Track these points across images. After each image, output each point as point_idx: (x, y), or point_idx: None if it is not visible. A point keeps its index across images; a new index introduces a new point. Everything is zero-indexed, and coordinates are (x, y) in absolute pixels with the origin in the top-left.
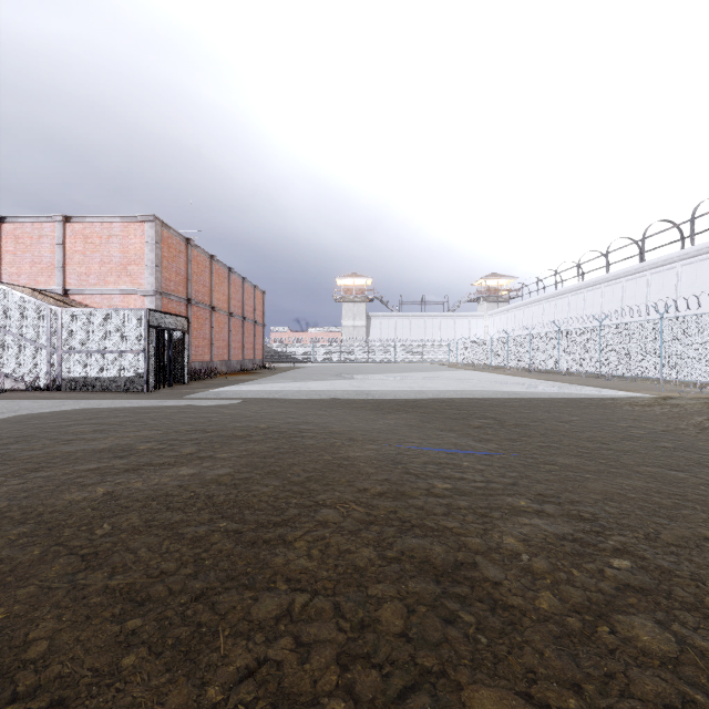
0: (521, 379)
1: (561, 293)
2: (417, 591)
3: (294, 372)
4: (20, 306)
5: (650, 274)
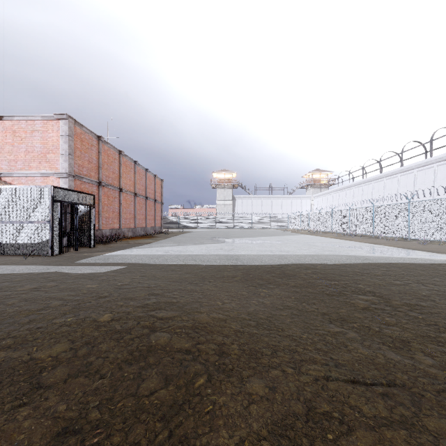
0: (353, 242)
1: (367, 181)
2: None
3: (181, 236)
4: None
5: (437, 165)
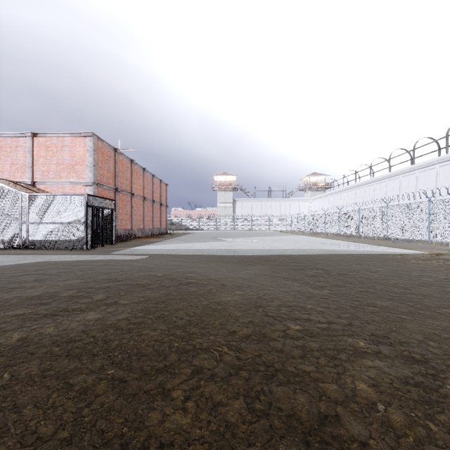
0: (335, 241)
1: (359, 185)
2: None
3: (186, 236)
4: (1, 192)
5: (418, 172)
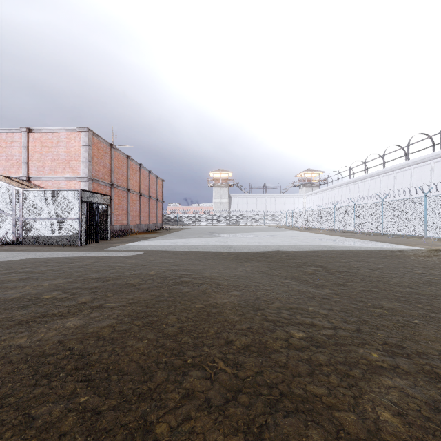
0: (331, 236)
1: (353, 181)
2: None
3: (181, 232)
4: None
5: (413, 168)
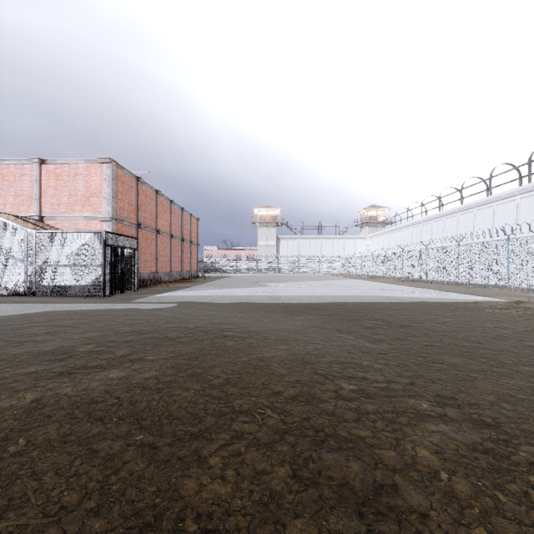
0: (397, 286)
1: (425, 219)
2: (339, 529)
3: (220, 281)
4: (3, 229)
5: (496, 205)
